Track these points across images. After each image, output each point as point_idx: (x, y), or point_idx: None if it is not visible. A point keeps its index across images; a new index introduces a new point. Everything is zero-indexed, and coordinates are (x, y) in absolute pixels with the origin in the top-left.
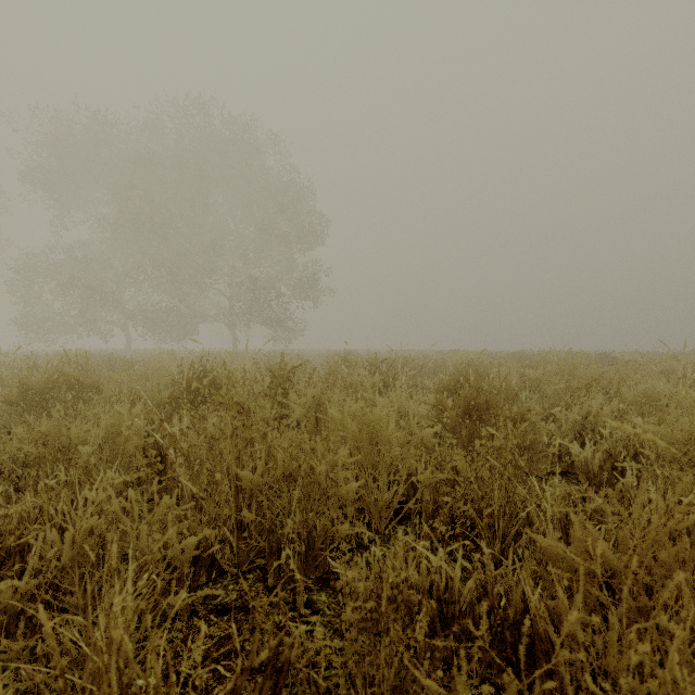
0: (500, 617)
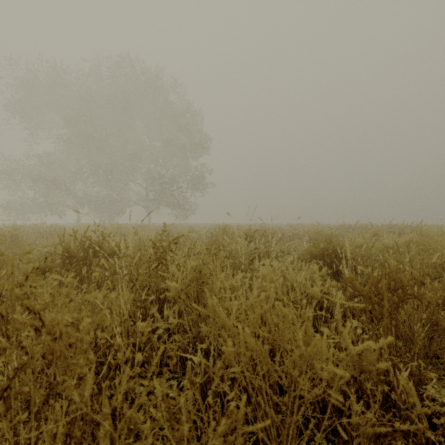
0: None
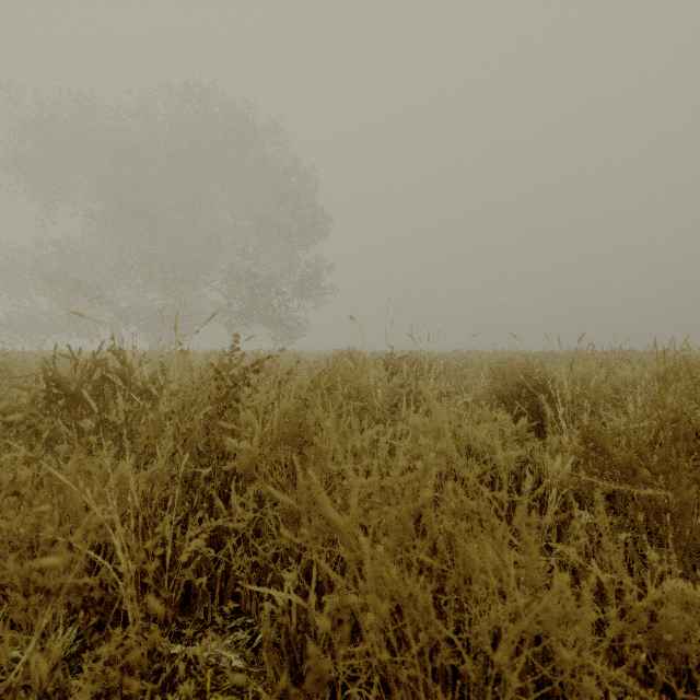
0: None
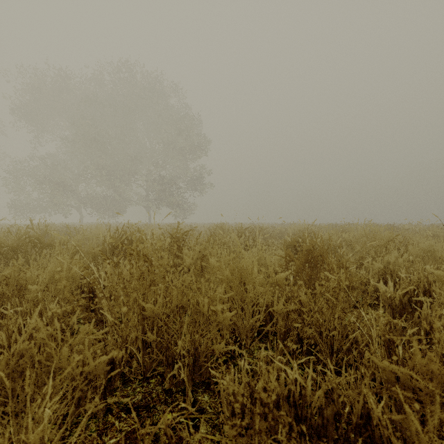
0: (344, 420)
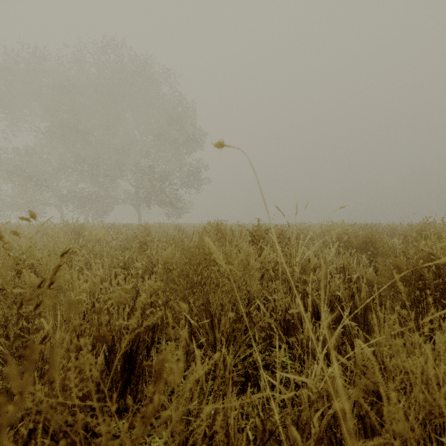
0: None
